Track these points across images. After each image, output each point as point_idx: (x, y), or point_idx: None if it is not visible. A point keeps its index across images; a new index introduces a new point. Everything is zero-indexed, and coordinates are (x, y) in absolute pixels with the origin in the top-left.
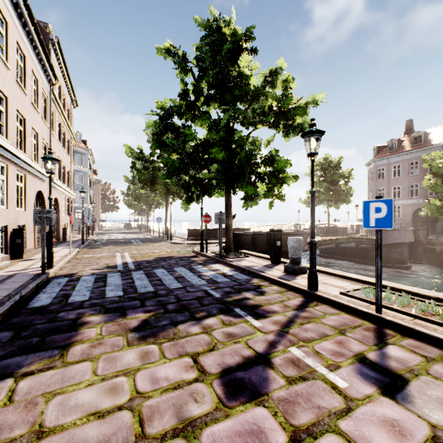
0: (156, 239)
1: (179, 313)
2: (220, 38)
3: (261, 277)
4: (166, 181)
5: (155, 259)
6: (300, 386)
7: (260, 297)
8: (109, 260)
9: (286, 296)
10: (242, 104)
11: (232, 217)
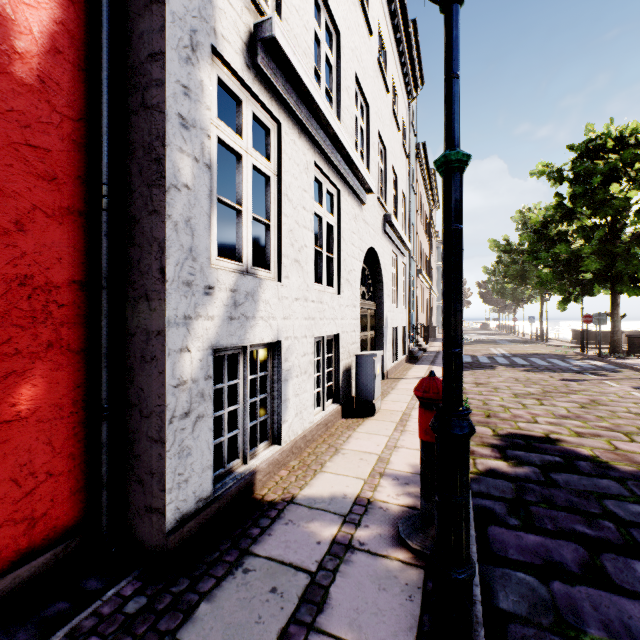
0: (527, 341)
1: (545, 370)
2: (592, 167)
3: (631, 369)
4: None
5: (528, 353)
6: (594, 383)
7: (612, 373)
8: (488, 351)
9: (636, 375)
10: (639, 190)
11: (619, 317)
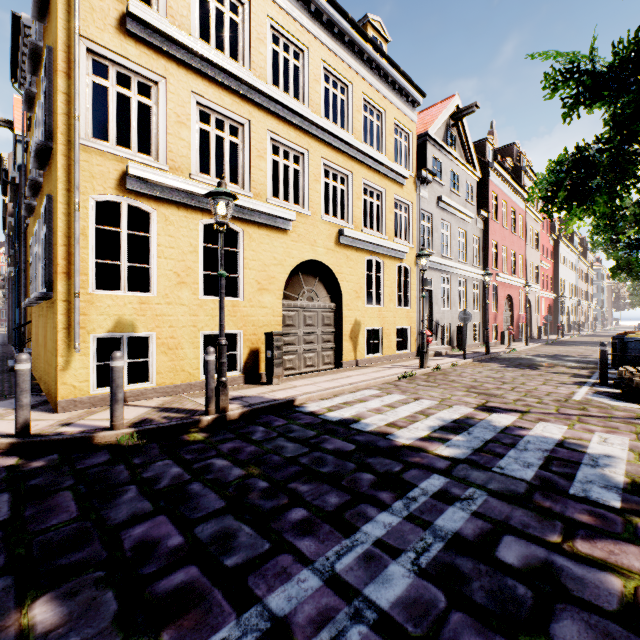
0: None
1: None
2: None
3: None
4: None
5: None
6: None
7: None
8: (612, 331)
9: None
10: None
11: None
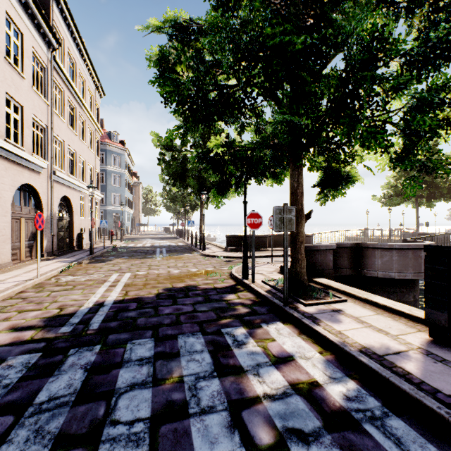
0: (187, 248)
1: None
2: None
3: None
4: (199, 174)
5: (159, 294)
6: None
7: None
8: (81, 294)
9: None
10: None
11: (304, 216)
